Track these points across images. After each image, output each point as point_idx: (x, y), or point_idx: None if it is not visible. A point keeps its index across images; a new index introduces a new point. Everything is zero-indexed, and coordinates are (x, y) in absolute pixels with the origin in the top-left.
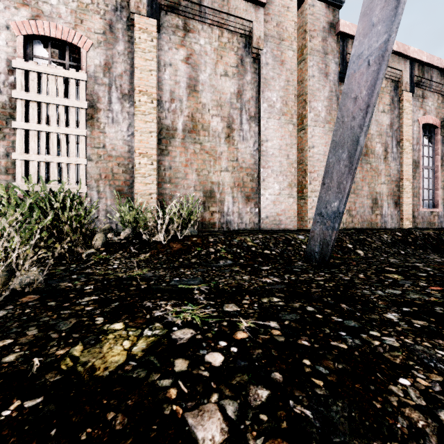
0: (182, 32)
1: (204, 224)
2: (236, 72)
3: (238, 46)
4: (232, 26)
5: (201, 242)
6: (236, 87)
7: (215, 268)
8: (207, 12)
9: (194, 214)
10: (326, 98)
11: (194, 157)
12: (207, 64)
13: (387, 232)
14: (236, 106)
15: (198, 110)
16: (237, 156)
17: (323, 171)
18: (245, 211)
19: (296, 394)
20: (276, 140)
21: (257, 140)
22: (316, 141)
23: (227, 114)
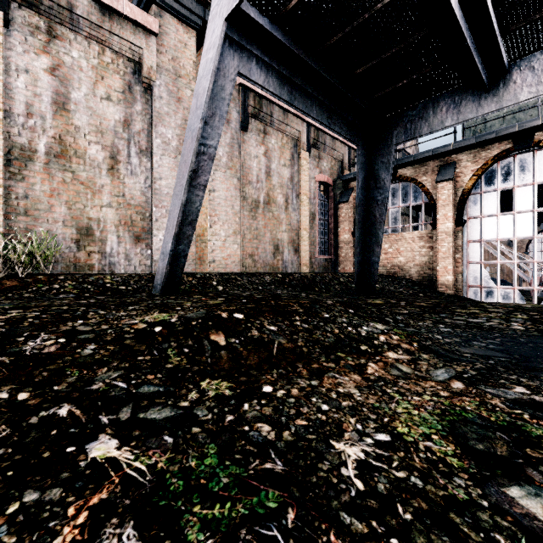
0: (46, 36)
1: (78, 266)
2: (123, 98)
3: (125, 71)
4: (116, 47)
5: (47, 279)
6: (122, 114)
7: (46, 299)
8: (81, 22)
9: (51, 252)
10: (228, 145)
11: (64, 187)
12: (83, 81)
13: (271, 274)
14: (123, 136)
15: (70, 133)
16: (124, 191)
17: (225, 215)
18: (134, 252)
19: (5, 327)
20: (172, 179)
21: (149, 176)
22: (217, 186)
23: (110, 143)
